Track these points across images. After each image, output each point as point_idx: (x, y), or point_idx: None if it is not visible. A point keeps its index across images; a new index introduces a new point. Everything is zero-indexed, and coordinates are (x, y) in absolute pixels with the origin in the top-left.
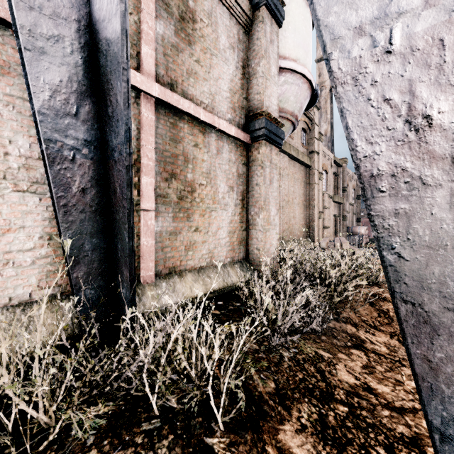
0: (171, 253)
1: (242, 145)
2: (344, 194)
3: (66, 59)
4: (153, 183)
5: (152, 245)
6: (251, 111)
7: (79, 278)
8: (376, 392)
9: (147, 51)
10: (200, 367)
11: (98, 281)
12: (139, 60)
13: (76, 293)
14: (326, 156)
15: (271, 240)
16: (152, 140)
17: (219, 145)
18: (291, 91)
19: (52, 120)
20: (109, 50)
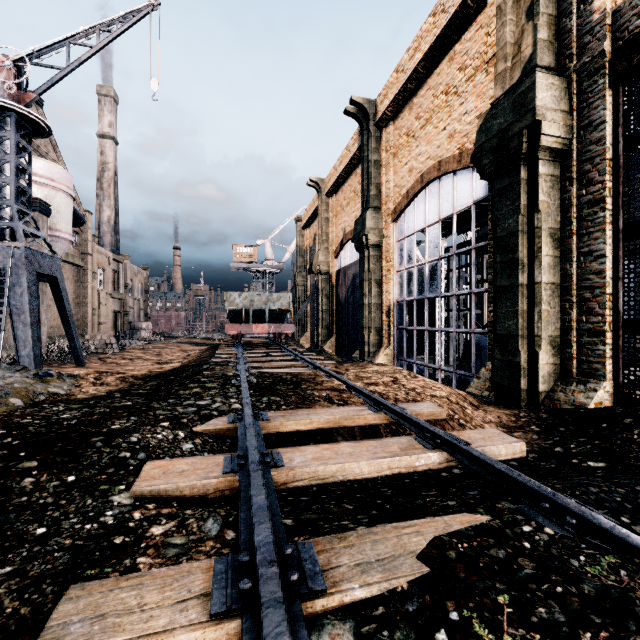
0: None
1: None
2: (126, 290)
3: None
4: None
5: None
6: None
7: None
8: None
9: None
10: None
11: None
12: None
13: None
14: (103, 255)
15: (43, 332)
16: None
17: None
18: (57, 245)
19: None
20: None
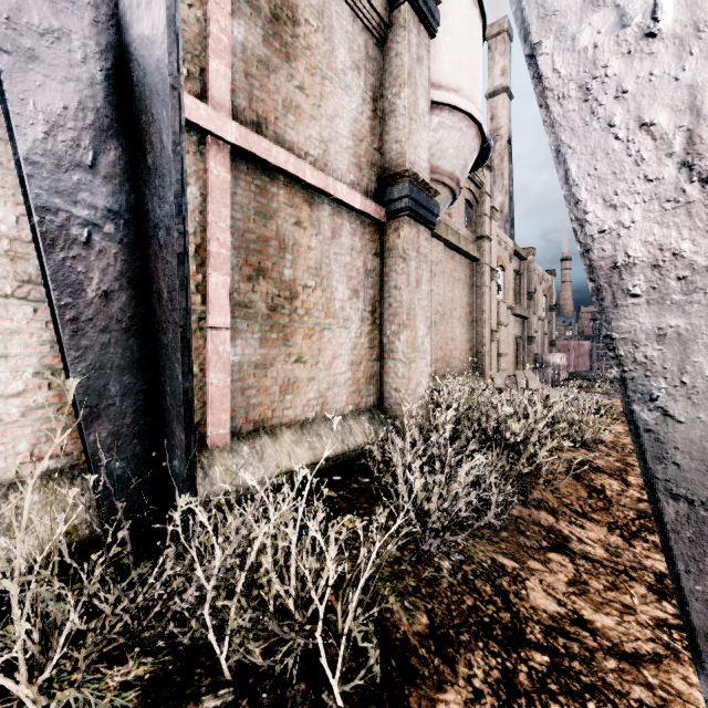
0: (257, 398)
1: (373, 225)
2: (530, 302)
3: (74, 70)
4: (228, 284)
5: (225, 386)
6: (387, 170)
7: (98, 443)
8: (593, 627)
9: (218, 68)
10: (303, 593)
11: (132, 446)
12: (204, 83)
13: (94, 467)
14: (503, 244)
15: (418, 375)
16: (225, 214)
17: (336, 223)
18: (449, 140)
19: (49, 174)
20: (148, 56)
